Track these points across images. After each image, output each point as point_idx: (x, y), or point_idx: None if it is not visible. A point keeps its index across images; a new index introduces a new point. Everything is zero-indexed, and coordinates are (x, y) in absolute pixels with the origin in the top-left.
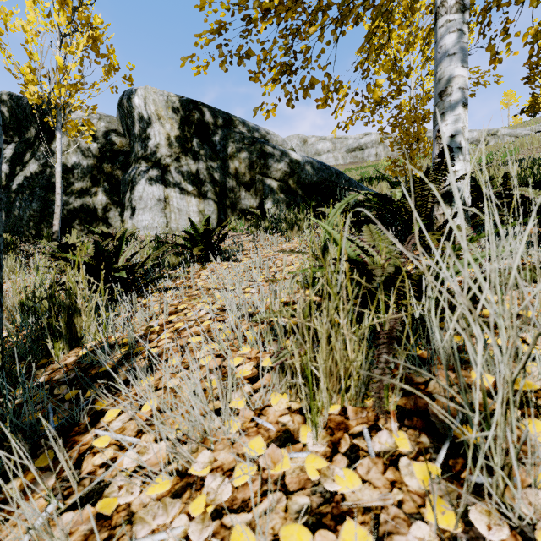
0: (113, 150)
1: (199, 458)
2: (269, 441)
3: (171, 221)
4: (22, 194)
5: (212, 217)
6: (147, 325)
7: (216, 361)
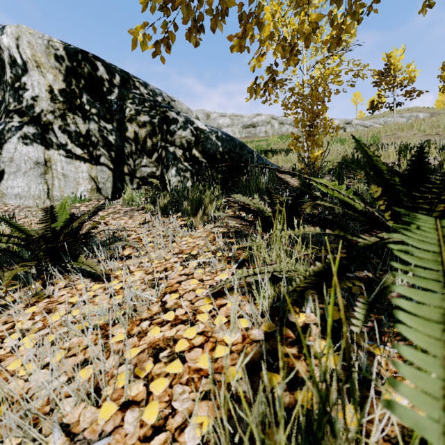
0: None
1: None
2: None
3: (53, 188)
4: None
5: (106, 185)
6: None
7: None
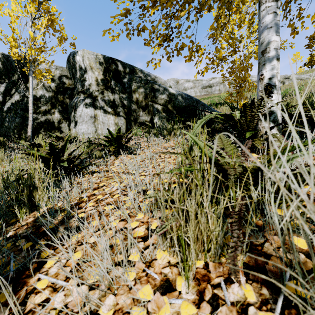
0: (64, 87)
1: (106, 301)
2: (155, 288)
3: (98, 129)
4: (10, 113)
5: (123, 127)
6: (80, 196)
7: (121, 223)
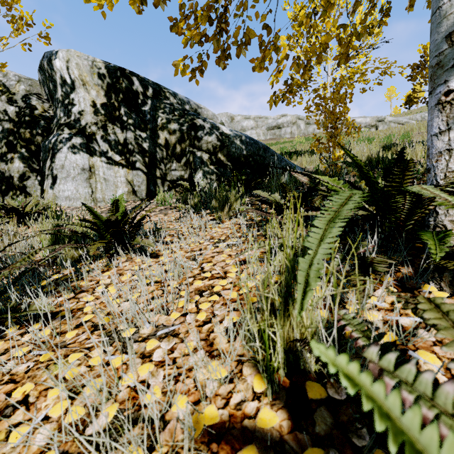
0: (33, 114)
1: None
2: None
3: (96, 191)
4: None
5: (141, 188)
6: None
7: None
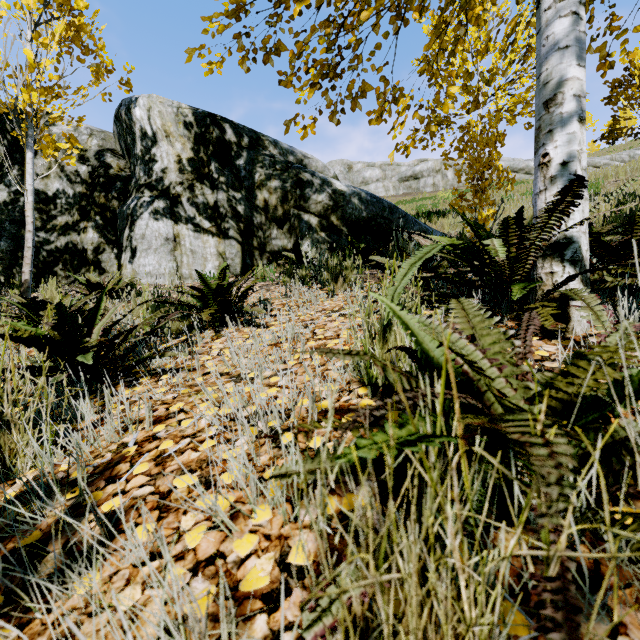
0: (108, 174)
1: None
2: None
3: (182, 265)
4: None
5: (235, 261)
6: (120, 440)
7: (212, 539)
